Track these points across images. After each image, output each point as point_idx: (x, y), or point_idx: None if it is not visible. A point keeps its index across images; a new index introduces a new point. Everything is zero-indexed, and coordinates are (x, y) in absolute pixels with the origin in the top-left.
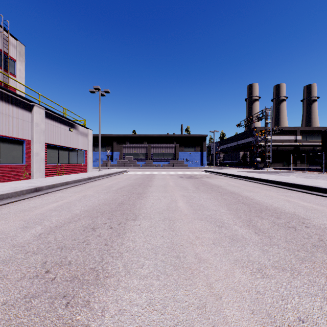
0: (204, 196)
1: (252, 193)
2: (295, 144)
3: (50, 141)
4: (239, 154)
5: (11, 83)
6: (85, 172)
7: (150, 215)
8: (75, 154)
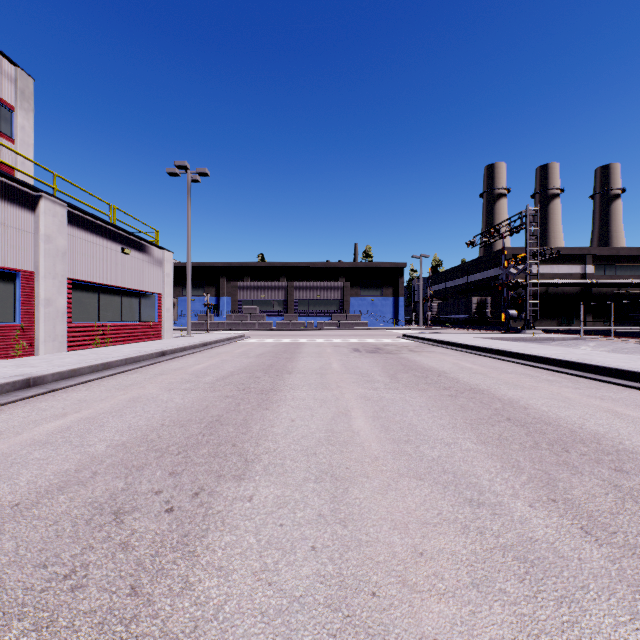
0: (412, 399)
1: (521, 391)
2: (583, 283)
3: (80, 275)
4: (471, 302)
5: (4, 154)
6: (157, 339)
7: (283, 462)
8: (135, 302)
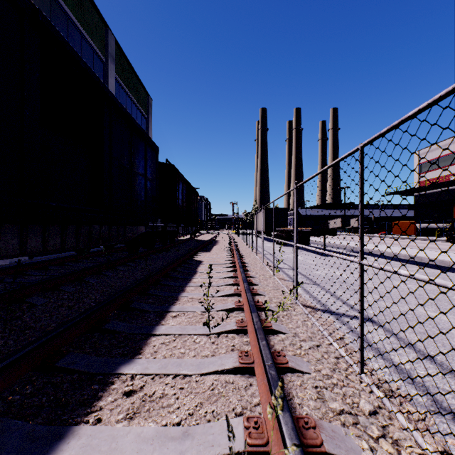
0: None
1: None
2: None
3: None
4: None
5: None
6: None
7: None
8: None
